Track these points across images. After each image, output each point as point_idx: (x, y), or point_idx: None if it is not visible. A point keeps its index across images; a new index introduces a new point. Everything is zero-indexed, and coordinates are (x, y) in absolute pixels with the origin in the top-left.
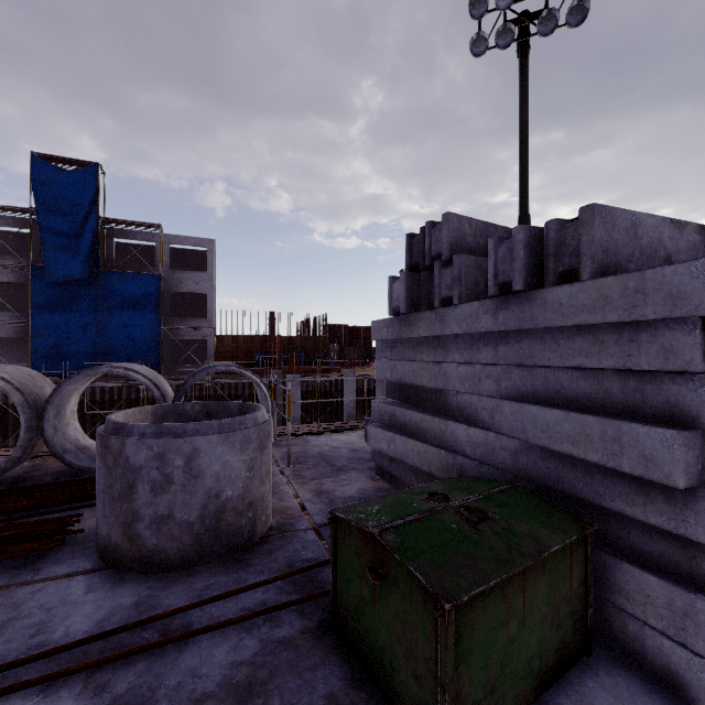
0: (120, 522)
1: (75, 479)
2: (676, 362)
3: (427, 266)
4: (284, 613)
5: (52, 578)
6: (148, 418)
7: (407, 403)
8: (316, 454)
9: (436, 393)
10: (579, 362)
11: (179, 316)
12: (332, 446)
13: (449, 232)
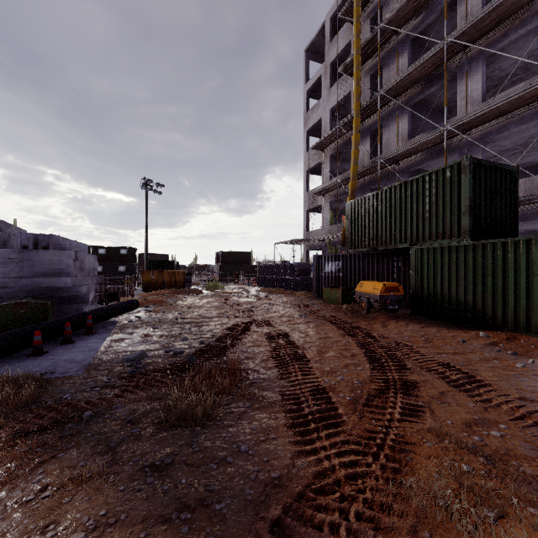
0: None
1: None
2: (70, 267)
3: None
4: None
5: None
6: None
7: None
8: None
9: None
10: (49, 267)
11: None
12: None
13: None
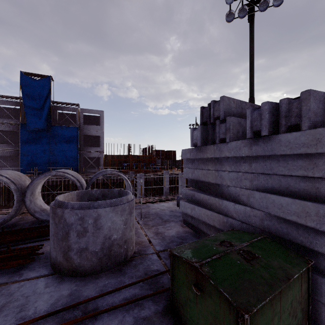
0: (62, 251)
1: (40, 226)
2: None
3: (212, 122)
4: (145, 301)
5: (28, 279)
6: (74, 197)
7: (199, 190)
8: (154, 213)
9: (216, 186)
10: (301, 173)
11: (87, 146)
12: (161, 209)
13: (224, 106)
